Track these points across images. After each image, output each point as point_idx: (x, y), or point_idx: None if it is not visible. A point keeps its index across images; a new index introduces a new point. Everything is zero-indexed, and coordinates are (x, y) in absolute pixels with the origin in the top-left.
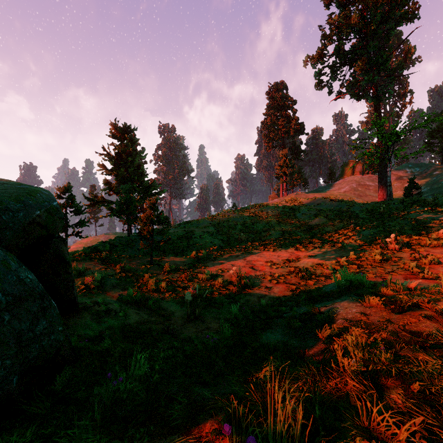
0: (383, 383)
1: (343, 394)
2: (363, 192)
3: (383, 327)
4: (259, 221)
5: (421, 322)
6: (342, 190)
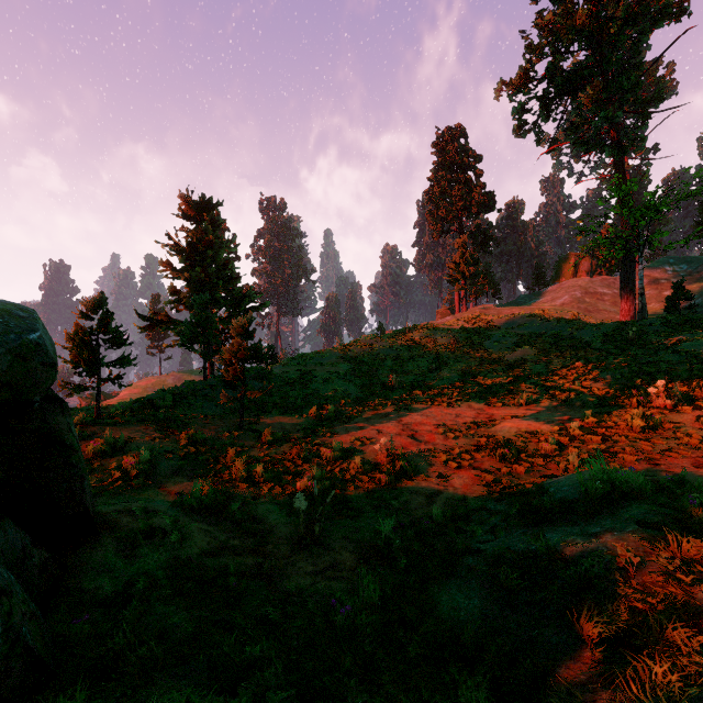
0: None
1: None
2: (594, 304)
3: None
4: (422, 353)
5: None
6: (559, 302)
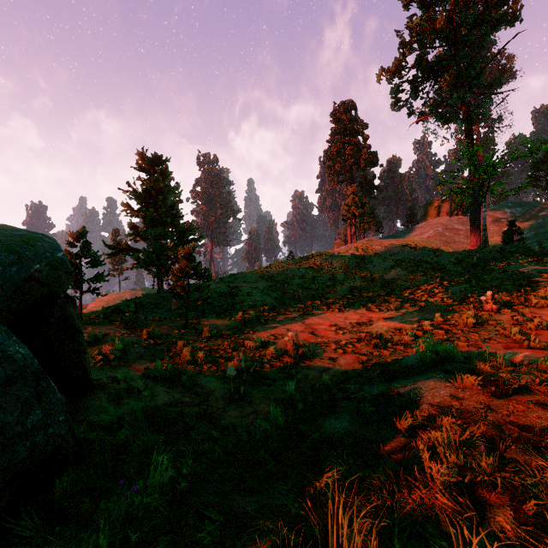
0: (484, 499)
1: (431, 512)
2: (451, 237)
3: (482, 418)
4: (321, 274)
5: (531, 410)
6: (425, 236)
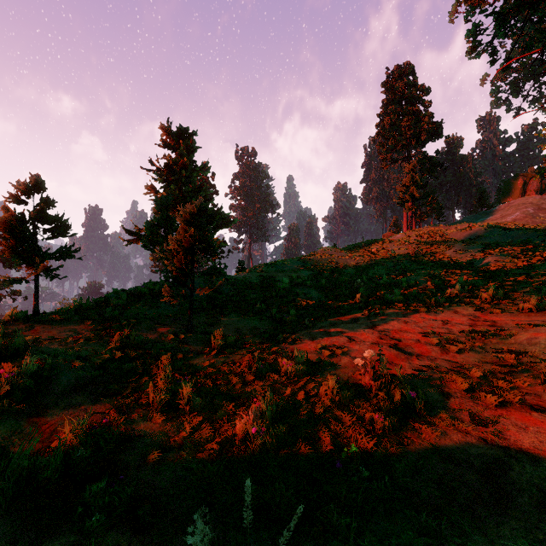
0: None
1: None
2: None
3: None
4: (381, 262)
5: None
6: (510, 218)
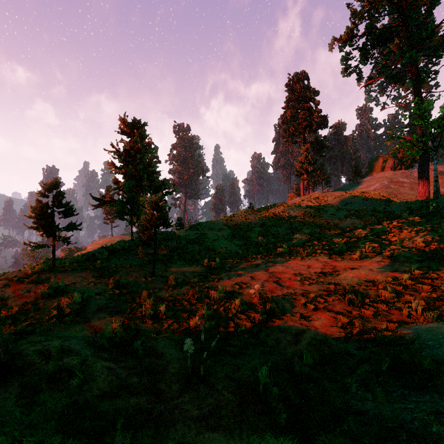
0: None
1: None
2: (397, 189)
3: None
4: (280, 222)
5: None
6: (372, 188)
